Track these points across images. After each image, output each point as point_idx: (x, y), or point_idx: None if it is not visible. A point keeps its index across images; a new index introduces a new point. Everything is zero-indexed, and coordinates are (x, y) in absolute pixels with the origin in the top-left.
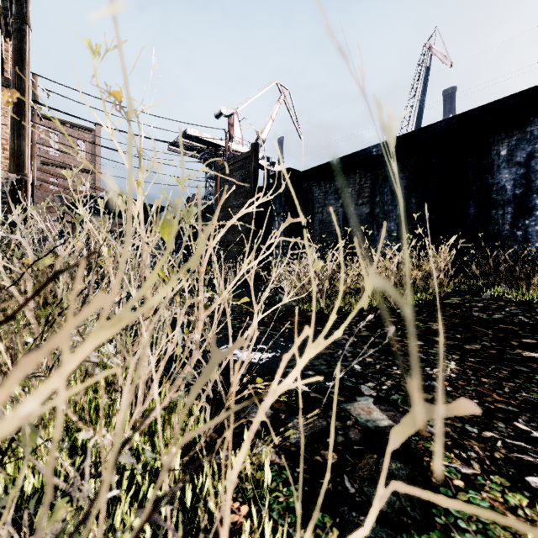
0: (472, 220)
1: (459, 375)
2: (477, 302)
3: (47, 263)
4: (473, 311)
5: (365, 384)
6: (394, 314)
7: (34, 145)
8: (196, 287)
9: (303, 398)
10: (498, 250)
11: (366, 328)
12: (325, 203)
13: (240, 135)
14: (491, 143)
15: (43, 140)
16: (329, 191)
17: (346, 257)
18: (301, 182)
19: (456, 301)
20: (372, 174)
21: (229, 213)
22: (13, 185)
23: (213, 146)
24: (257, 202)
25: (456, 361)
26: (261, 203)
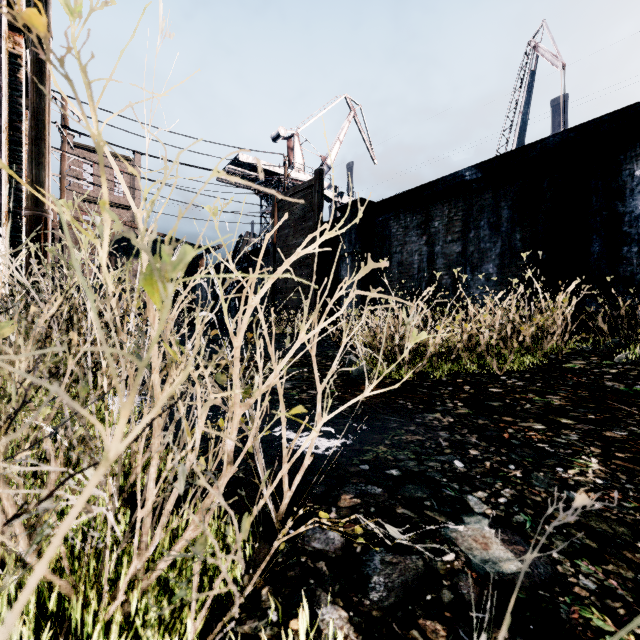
0: (596, 260)
1: (608, 481)
2: (608, 367)
3: (6, 333)
4: (605, 380)
5: (473, 494)
6: (498, 383)
7: (63, 177)
8: (230, 365)
9: (387, 517)
10: (631, 298)
11: (463, 402)
12: (405, 241)
13: (302, 161)
14: (622, 160)
15: (76, 173)
16: (411, 225)
17: (432, 307)
18: (375, 216)
19: (579, 365)
20: (465, 204)
21: (288, 254)
22: (30, 223)
23: (270, 175)
24: (321, 238)
25: (599, 458)
26: (326, 242)
